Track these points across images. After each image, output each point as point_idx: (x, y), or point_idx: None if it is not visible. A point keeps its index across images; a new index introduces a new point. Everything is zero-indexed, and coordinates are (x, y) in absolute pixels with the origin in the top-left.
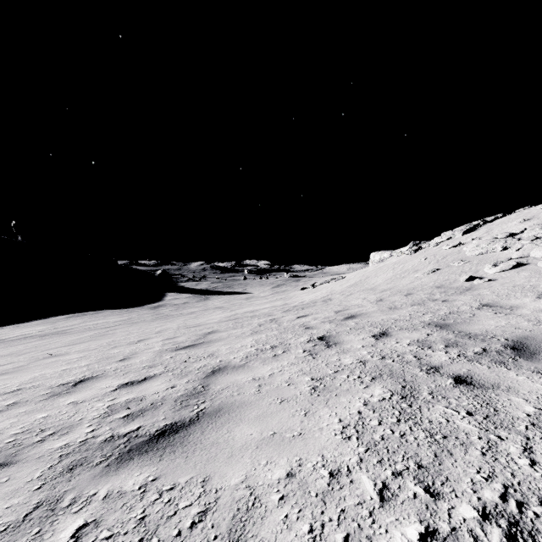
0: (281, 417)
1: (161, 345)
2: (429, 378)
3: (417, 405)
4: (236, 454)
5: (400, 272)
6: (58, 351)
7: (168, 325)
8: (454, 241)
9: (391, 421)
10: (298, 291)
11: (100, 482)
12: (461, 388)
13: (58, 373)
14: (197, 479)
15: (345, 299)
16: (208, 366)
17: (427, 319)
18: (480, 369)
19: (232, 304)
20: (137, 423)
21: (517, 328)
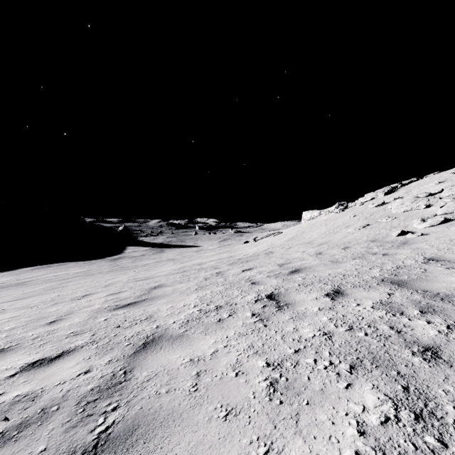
0: None
1: (102, 303)
2: (436, 372)
3: (453, 441)
4: None
5: (332, 227)
6: None
7: (119, 278)
8: (377, 201)
9: None
10: (242, 245)
11: None
12: None
13: None
14: None
15: (285, 252)
16: (142, 334)
17: (377, 274)
18: None
19: (183, 256)
20: None
21: None
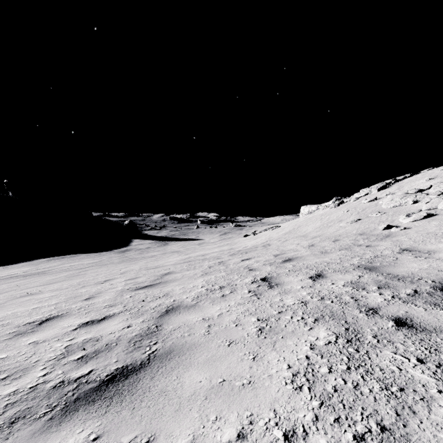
0: (230, 362)
1: (123, 285)
2: (370, 320)
3: (364, 349)
4: (184, 406)
5: (326, 222)
6: (34, 290)
7: (131, 267)
8: (371, 196)
9: (341, 368)
10: (241, 238)
11: (38, 441)
12: (403, 331)
13: (28, 311)
14: (141, 439)
15: (281, 244)
16: (163, 305)
17: (356, 262)
18: (417, 311)
19: (187, 249)
20: (90, 366)
21: (440, 270)
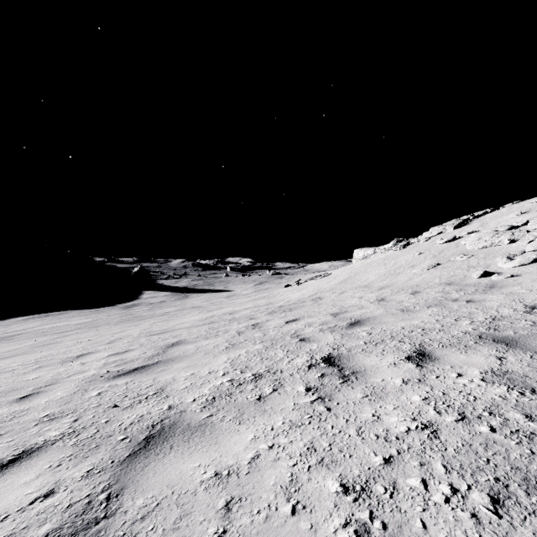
0: None
1: (100, 367)
2: None
3: None
4: None
5: (393, 268)
6: None
7: (129, 331)
8: (446, 236)
9: None
10: (282, 289)
11: None
12: None
13: None
14: None
15: (337, 298)
16: (145, 421)
17: (469, 329)
18: None
19: (211, 303)
20: None
21: None
